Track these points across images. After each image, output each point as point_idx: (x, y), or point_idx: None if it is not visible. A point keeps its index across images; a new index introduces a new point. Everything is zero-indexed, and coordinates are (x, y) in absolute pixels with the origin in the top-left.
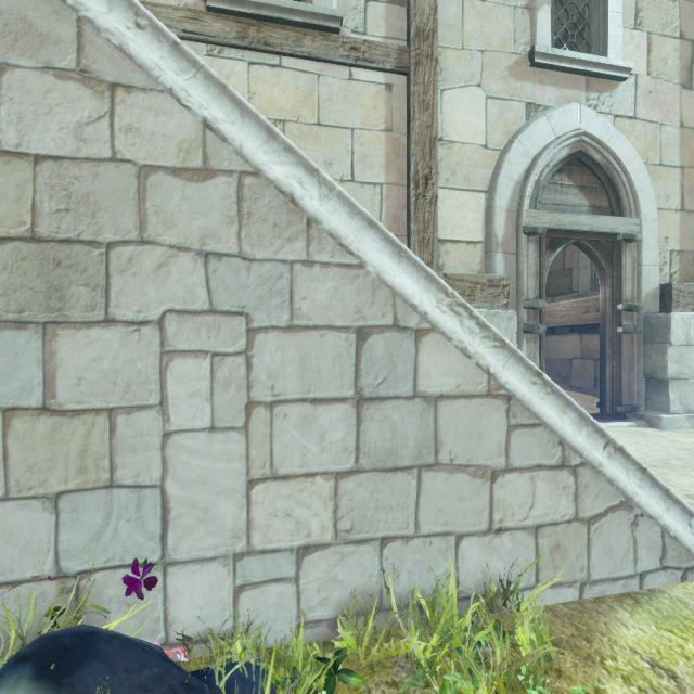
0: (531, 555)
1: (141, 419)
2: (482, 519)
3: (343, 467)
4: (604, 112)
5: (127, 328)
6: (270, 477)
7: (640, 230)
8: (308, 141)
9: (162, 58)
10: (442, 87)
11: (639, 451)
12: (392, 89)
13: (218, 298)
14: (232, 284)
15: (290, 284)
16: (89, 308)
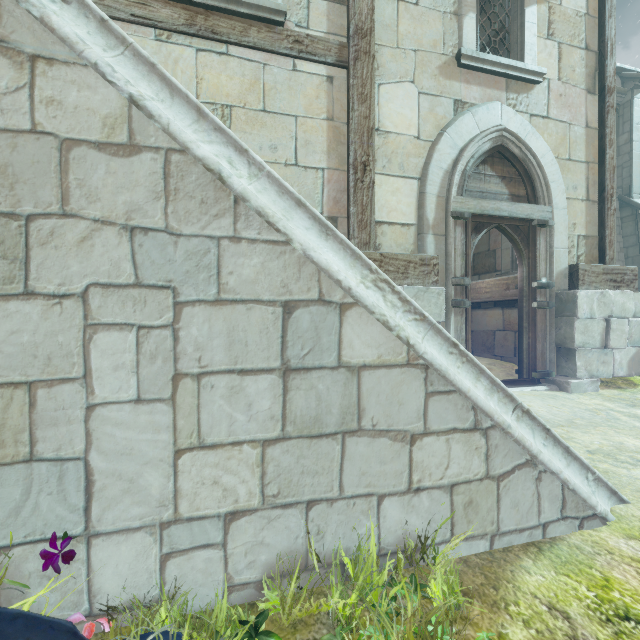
0: (447, 512)
1: (63, 392)
2: (402, 480)
3: (270, 435)
4: (522, 111)
5: (48, 300)
6: (197, 446)
7: (552, 217)
8: (254, 126)
9: (88, 33)
10: (379, 81)
11: (550, 412)
12: (333, 81)
13: (144, 272)
14: (159, 258)
15: (217, 259)
16: (7, 281)
